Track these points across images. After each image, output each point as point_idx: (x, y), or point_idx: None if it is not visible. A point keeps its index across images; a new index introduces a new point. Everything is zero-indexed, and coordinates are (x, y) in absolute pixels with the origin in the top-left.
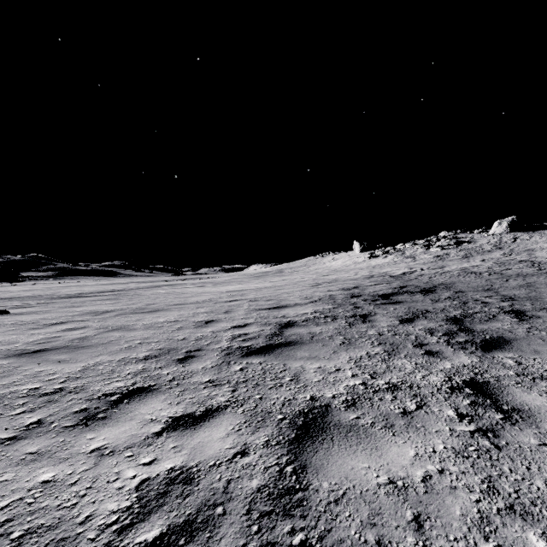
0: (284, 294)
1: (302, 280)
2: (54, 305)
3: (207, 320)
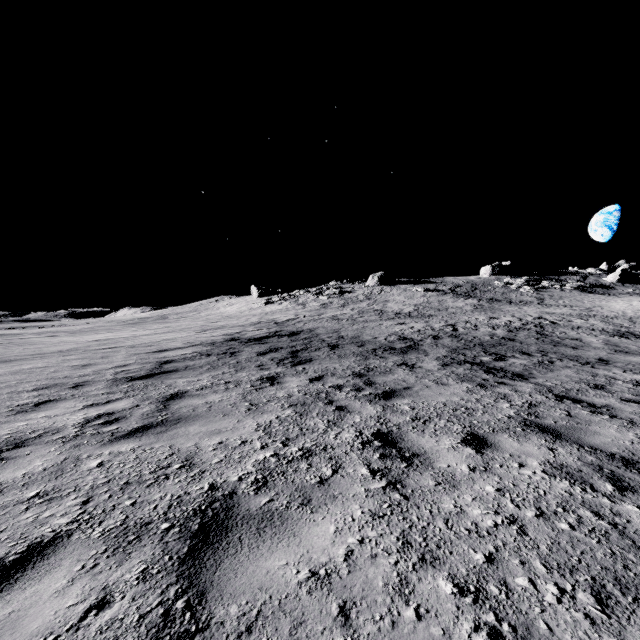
0: (166, 340)
1: (189, 327)
2: None
3: (83, 364)
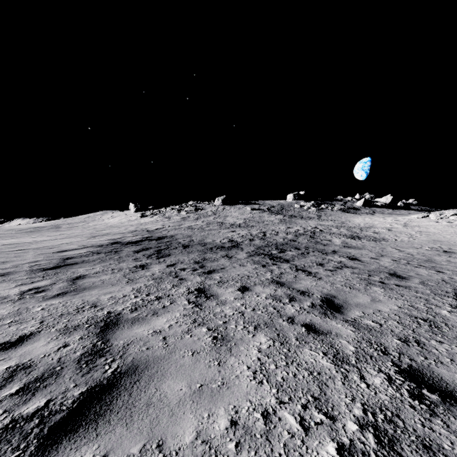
0: (64, 244)
1: (80, 234)
2: None
3: (1, 261)
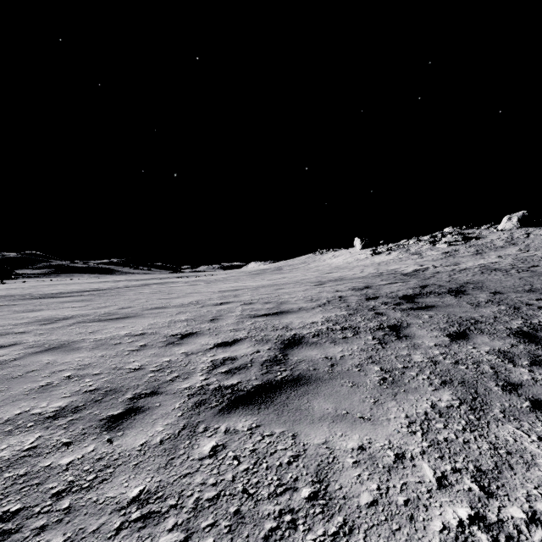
0: (284, 295)
1: (304, 278)
2: (11, 308)
3: (184, 332)
